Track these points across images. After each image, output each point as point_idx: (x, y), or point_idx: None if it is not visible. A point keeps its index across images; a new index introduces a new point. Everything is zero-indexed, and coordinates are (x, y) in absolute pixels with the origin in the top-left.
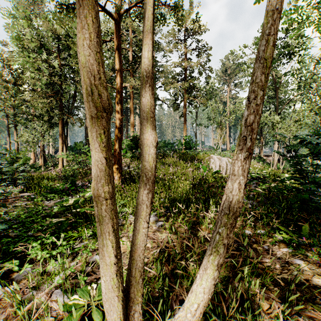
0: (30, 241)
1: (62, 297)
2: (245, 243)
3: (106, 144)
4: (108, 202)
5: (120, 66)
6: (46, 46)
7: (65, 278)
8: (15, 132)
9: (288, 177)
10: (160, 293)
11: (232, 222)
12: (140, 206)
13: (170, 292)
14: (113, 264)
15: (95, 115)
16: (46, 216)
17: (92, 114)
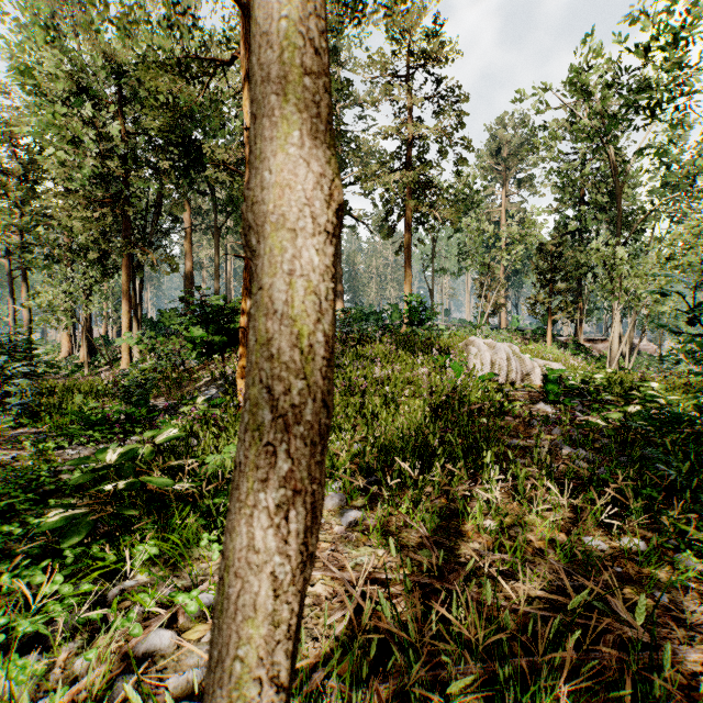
0: None
1: None
2: (639, 617)
3: None
4: None
5: None
6: (93, 90)
7: None
8: (25, 286)
9: None
10: None
11: None
12: (235, 585)
13: None
14: None
15: None
16: (55, 494)
17: None
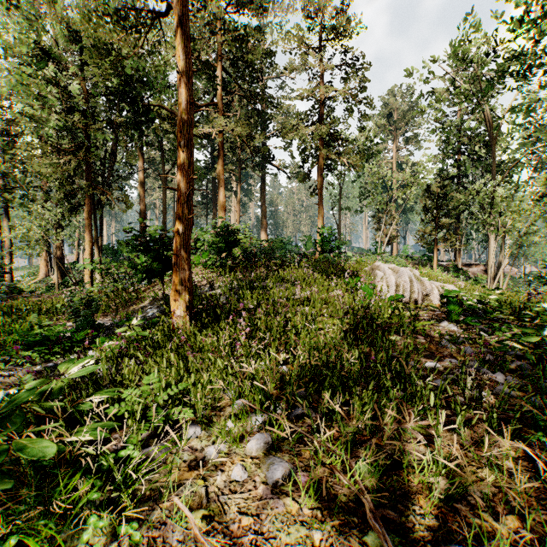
0: None
1: None
2: None
3: None
4: None
5: (186, 65)
6: (60, 57)
7: None
8: (7, 221)
9: None
10: None
11: None
12: None
13: None
14: None
15: None
16: None
17: None
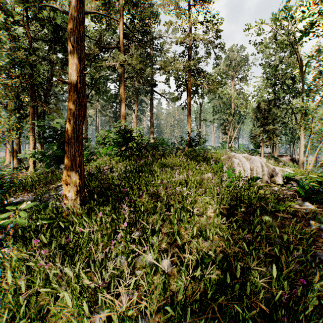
0: None
1: None
2: None
3: None
4: None
5: None
6: (10, 12)
7: None
8: None
9: None
10: None
11: None
12: None
13: None
14: None
15: None
16: None
17: None
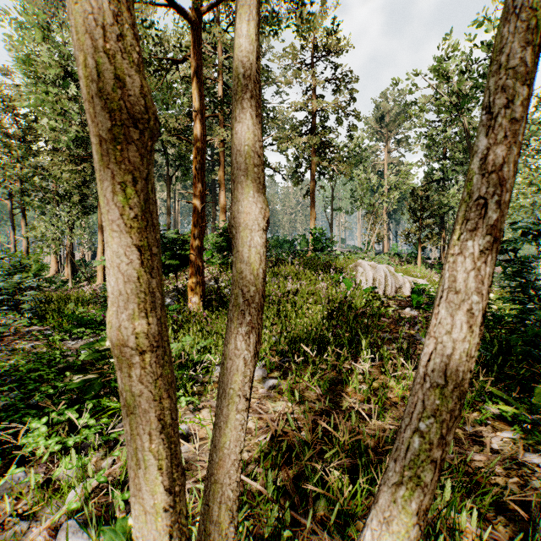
0: (29, 418)
1: (79, 536)
2: None
3: (139, 212)
4: (147, 359)
5: (200, 105)
6: (76, 74)
7: (85, 498)
8: (24, 221)
9: (507, 298)
10: (272, 528)
11: (454, 407)
12: (230, 363)
13: (293, 525)
14: (160, 510)
15: (107, 134)
16: (67, 369)
17: (101, 131)
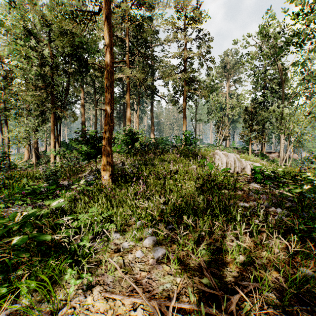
0: None
1: None
2: None
3: None
4: None
5: (109, 41)
6: (37, 34)
7: None
8: (6, 127)
9: None
10: None
11: None
12: None
13: None
14: None
15: None
16: None
17: None
